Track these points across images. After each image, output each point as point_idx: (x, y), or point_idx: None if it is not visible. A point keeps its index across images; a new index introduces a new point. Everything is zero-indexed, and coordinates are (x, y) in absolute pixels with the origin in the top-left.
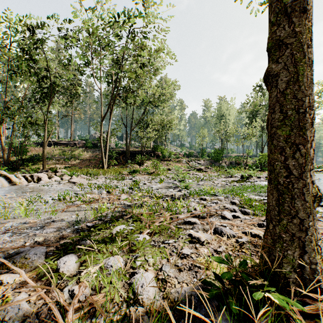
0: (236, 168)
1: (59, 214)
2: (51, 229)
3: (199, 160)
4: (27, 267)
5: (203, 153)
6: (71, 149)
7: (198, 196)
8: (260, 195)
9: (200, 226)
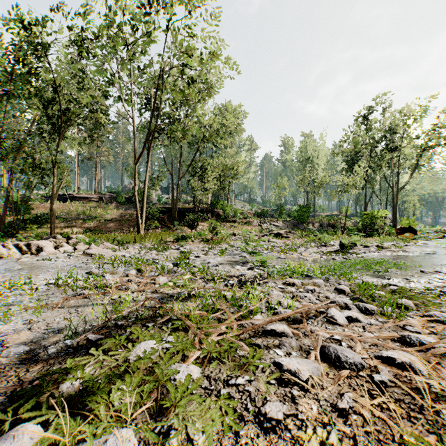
0: (330, 232)
1: (47, 314)
2: (20, 348)
3: (276, 221)
4: None
5: (281, 211)
6: (95, 205)
7: (280, 278)
8: (378, 275)
9: (294, 341)
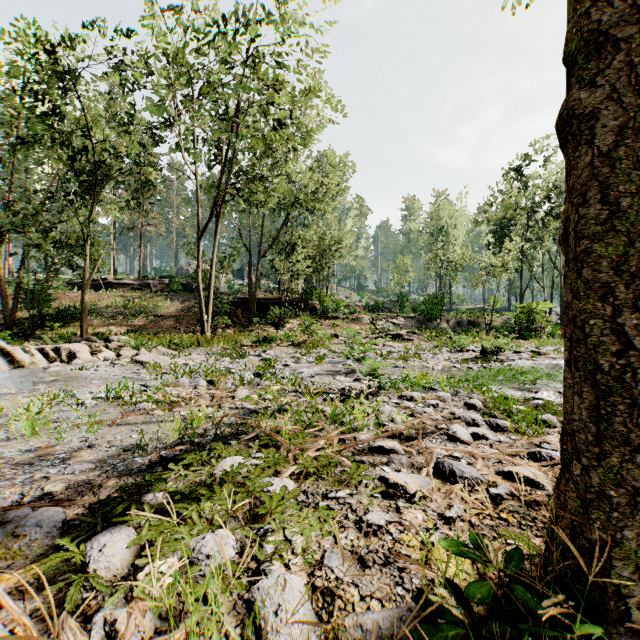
0: (470, 333)
1: (104, 431)
2: (84, 466)
3: (396, 318)
4: (17, 558)
5: (403, 304)
6: (140, 295)
7: (396, 391)
8: (525, 388)
9: (405, 458)
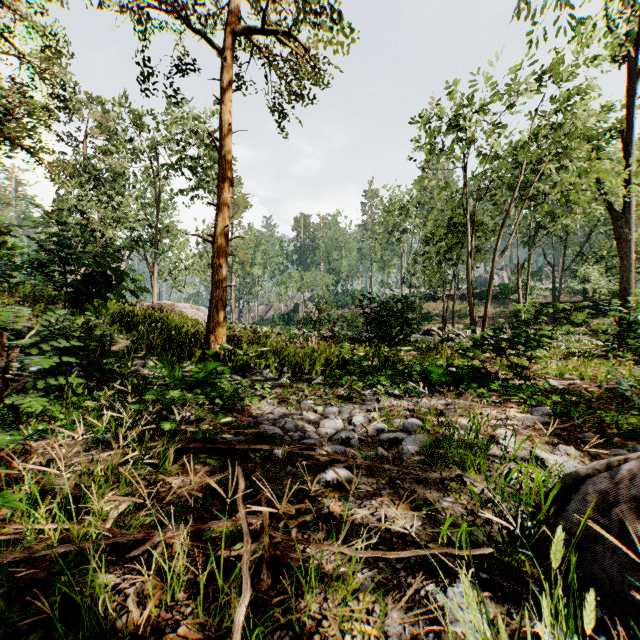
0: None
1: None
2: None
3: None
4: None
5: None
6: (462, 303)
7: None
8: None
9: None
